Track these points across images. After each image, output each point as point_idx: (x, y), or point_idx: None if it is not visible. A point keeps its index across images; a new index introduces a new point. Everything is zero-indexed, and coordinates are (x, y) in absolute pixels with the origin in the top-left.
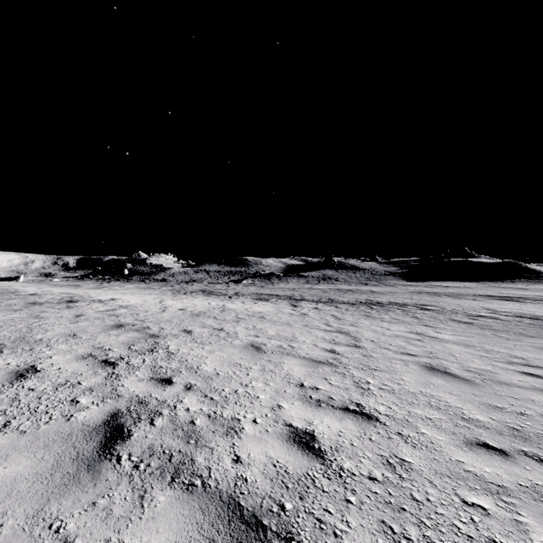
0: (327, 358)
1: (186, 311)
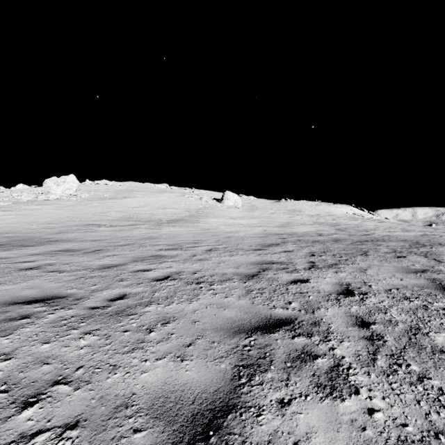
0: None
1: None
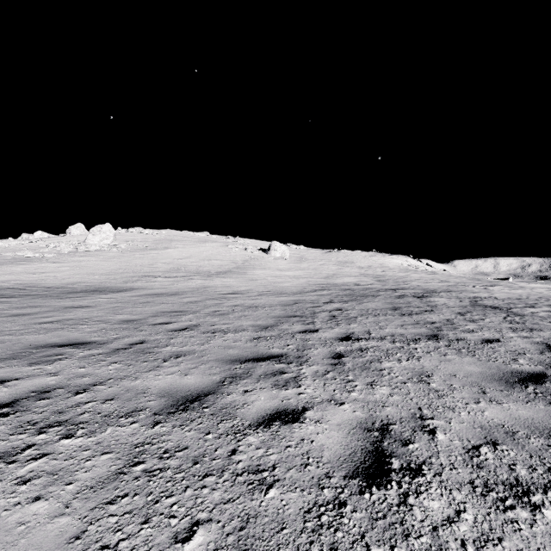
0: (540, 292)
1: (546, 288)
